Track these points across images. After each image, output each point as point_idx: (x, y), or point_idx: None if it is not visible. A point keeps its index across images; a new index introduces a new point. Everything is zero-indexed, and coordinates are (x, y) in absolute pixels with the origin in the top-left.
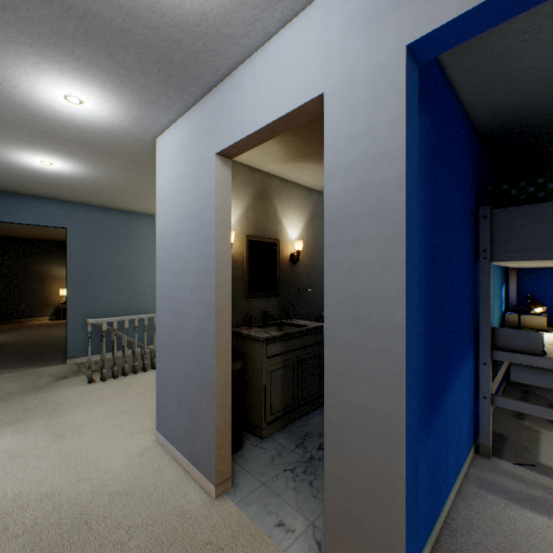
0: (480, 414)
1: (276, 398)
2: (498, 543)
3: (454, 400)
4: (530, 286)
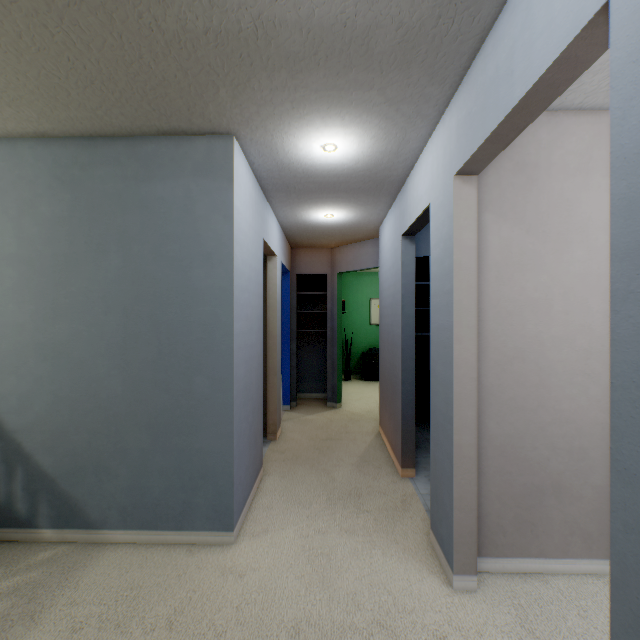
0: None
1: None
2: None
3: None
4: None
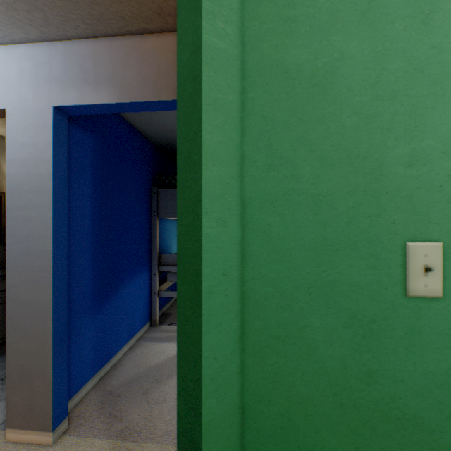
0: (153, 303)
1: None
2: (140, 361)
3: (127, 296)
4: None
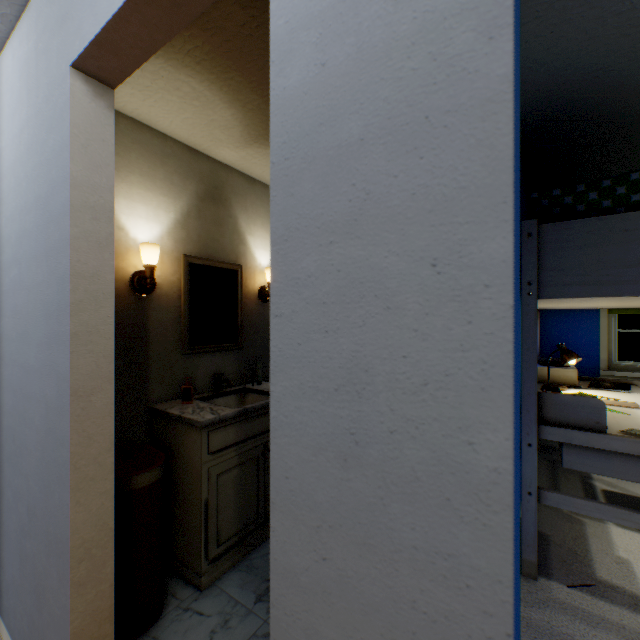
0: (524, 517)
1: (227, 517)
2: None
3: None
4: (553, 331)
